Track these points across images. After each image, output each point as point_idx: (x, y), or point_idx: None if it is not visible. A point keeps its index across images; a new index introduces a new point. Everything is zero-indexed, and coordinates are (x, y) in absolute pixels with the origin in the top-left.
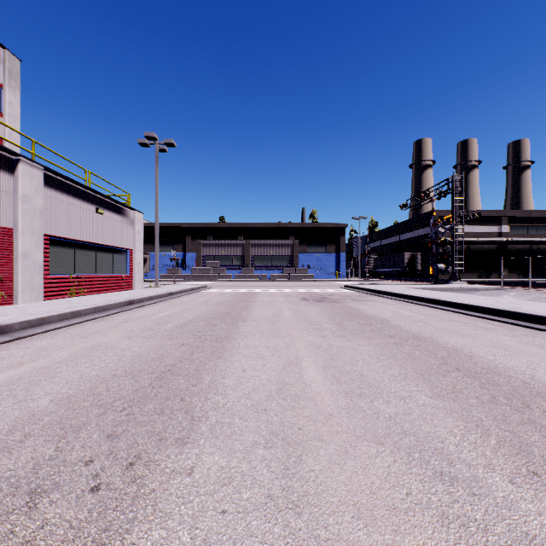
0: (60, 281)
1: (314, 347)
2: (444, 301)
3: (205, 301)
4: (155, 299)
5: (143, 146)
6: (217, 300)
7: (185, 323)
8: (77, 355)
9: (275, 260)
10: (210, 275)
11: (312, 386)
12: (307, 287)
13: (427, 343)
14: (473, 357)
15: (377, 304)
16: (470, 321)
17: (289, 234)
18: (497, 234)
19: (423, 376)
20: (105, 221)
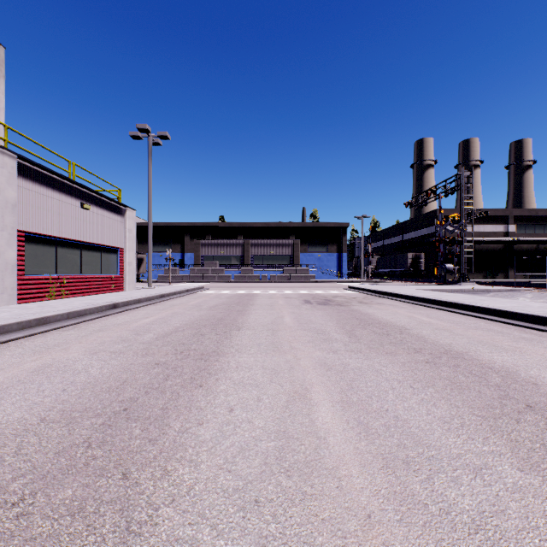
0: (39, 283)
1: (324, 368)
2: (463, 305)
3: (198, 304)
4: (144, 302)
5: (136, 139)
6: (211, 303)
7: (169, 332)
8: (12, 381)
9: (276, 260)
10: (208, 276)
11: (330, 442)
12: (309, 289)
13: (467, 361)
14: (539, 386)
15: (388, 308)
16: (502, 329)
17: (290, 233)
18: (503, 233)
19: (488, 421)
20: (92, 217)
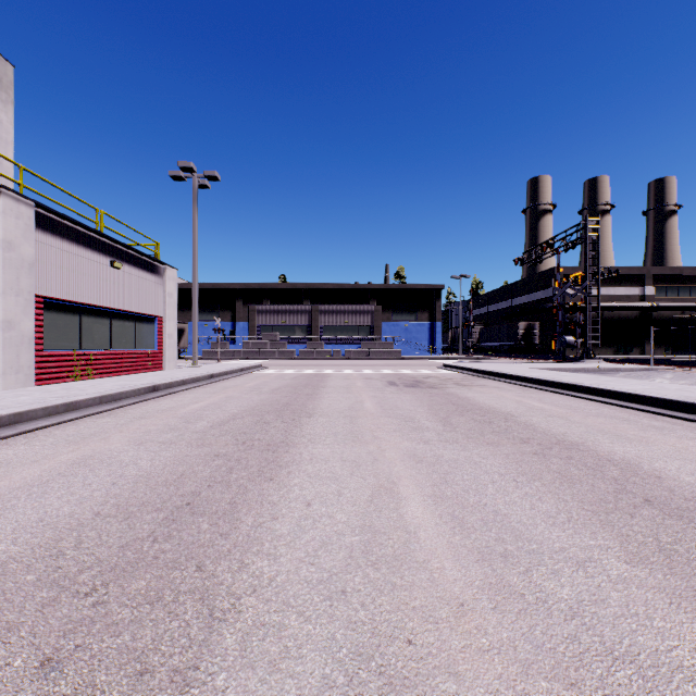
0: (60, 360)
1: (414, 460)
2: (584, 387)
3: (257, 386)
4: (190, 384)
5: (177, 180)
6: (273, 385)
7: (226, 420)
8: (51, 474)
9: (352, 332)
10: (266, 351)
11: (420, 536)
12: (394, 367)
13: (582, 453)
14: (663, 479)
15: (492, 391)
16: (629, 416)
17: (369, 297)
18: (639, 297)
19: (598, 516)
20: (124, 278)
